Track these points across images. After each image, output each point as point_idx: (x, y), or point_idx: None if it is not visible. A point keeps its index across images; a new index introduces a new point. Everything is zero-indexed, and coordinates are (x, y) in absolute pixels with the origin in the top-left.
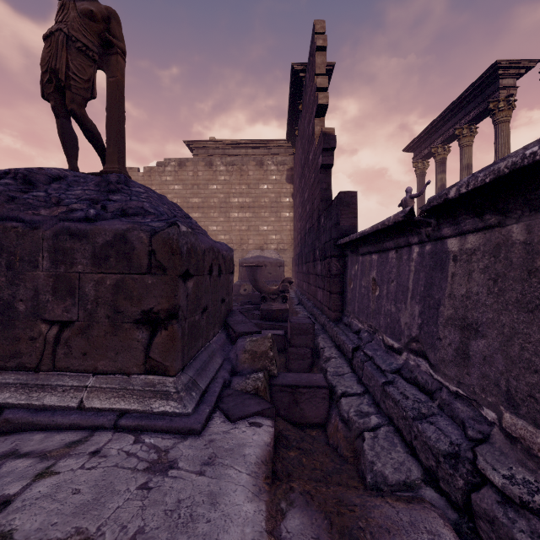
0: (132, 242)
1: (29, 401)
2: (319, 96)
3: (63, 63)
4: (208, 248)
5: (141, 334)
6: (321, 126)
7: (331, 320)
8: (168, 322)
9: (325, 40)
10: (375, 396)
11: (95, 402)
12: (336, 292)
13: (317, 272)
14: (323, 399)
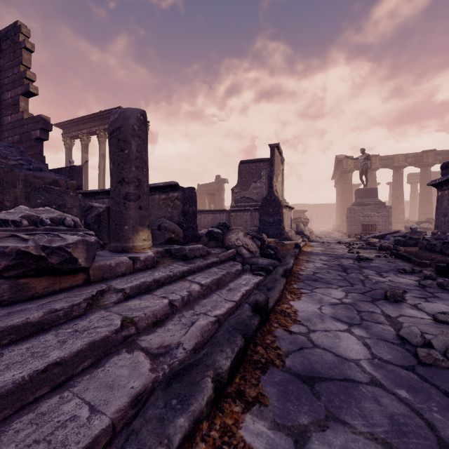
0: (60, 184)
1: None
2: (31, 86)
3: None
4: None
5: None
6: (26, 103)
7: None
8: None
9: (33, 46)
10: None
11: None
12: None
13: None
14: None
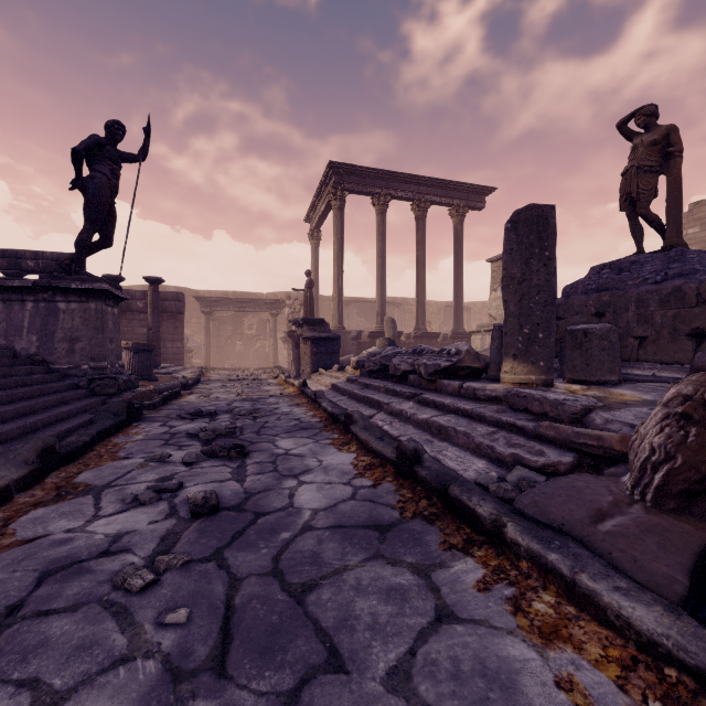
0: (684, 290)
1: (626, 372)
2: None
3: (634, 187)
4: None
5: (691, 343)
6: None
7: None
8: None
9: None
10: None
11: (661, 374)
12: None
13: None
14: None
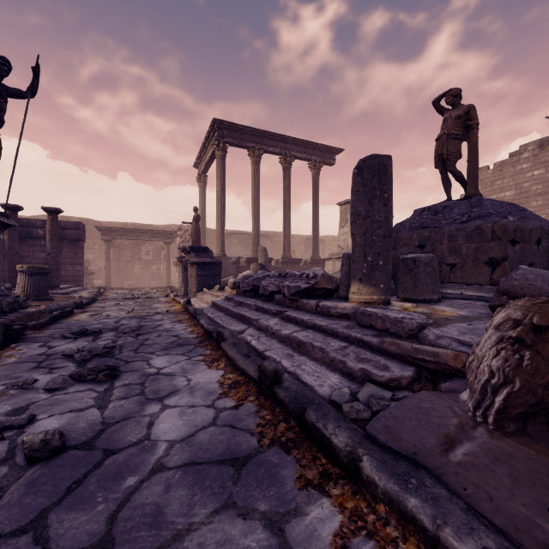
0: (483, 229)
1: (441, 291)
2: None
3: (445, 149)
4: (536, 228)
5: (487, 269)
6: None
7: None
8: (501, 263)
9: None
10: None
11: (467, 293)
12: None
13: None
14: None
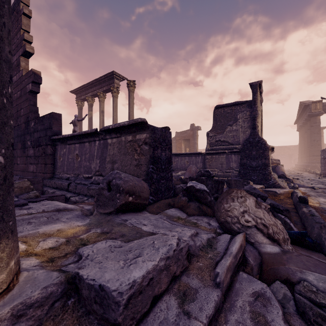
0: None
1: None
2: (27, 45)
3: None
4: None
5: None
6: (26, 63)
7: (46, 178)
8: None
9: (30, 12)
10: (84, 193)
11: None
12: (50, 163)
13: (29, 155)
14: (63, 200)
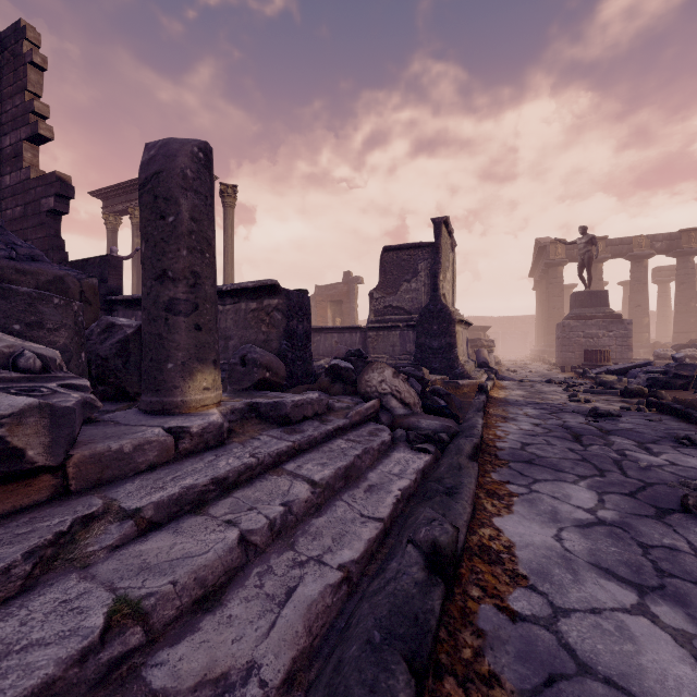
0: (68, 283)
1: None
2: (41, 125)
3: None
4: None
5: None
6: (34, 154)
7: None
8: None
9: (45, 61)
10: None
11: None
12: None
13: None
14: None
